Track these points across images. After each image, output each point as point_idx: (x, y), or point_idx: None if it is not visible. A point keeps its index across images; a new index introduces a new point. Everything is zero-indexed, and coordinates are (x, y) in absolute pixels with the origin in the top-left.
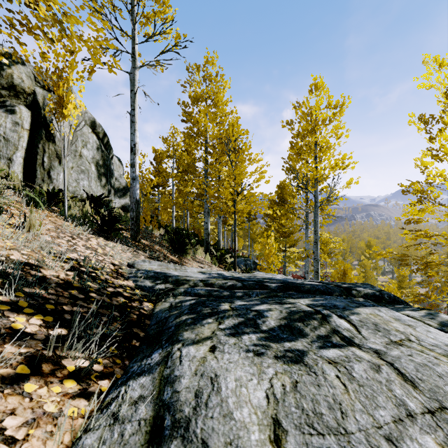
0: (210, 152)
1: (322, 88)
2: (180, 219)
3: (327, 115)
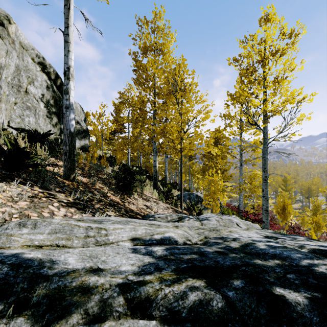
0: (157, 93)
1: (274, 18)
2: (136, 159)
3: (279, 46)
